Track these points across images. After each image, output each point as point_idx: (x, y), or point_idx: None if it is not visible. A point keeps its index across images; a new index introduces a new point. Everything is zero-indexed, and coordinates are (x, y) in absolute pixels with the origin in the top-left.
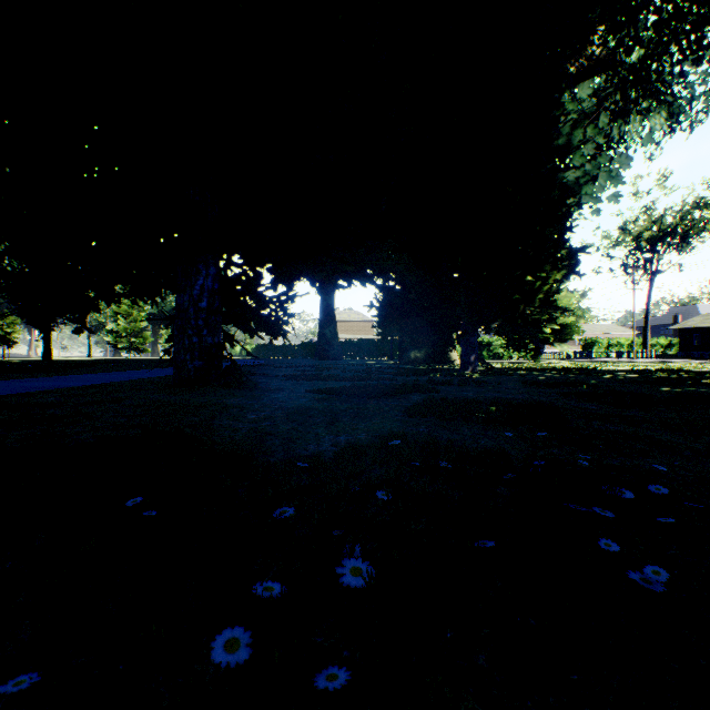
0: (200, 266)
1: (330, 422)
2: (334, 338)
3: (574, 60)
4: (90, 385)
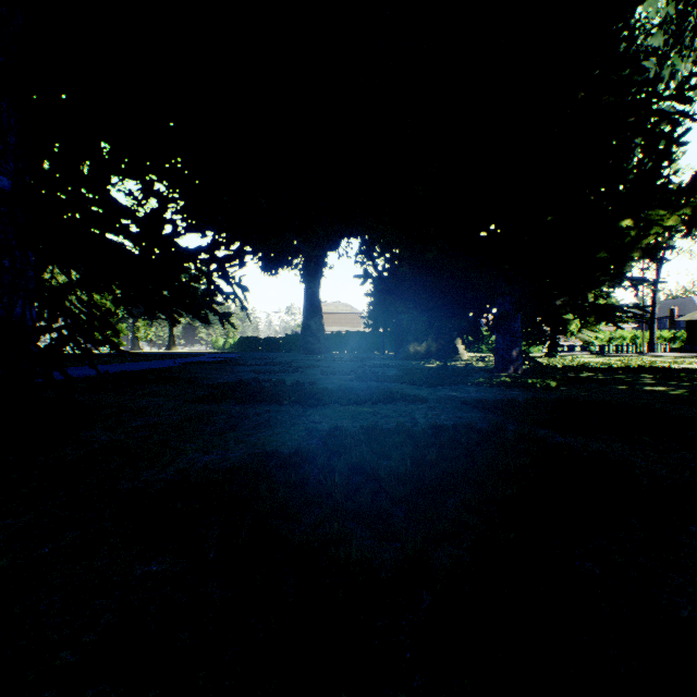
0: None
1: None
2: (320, 330)
3: None
4: None
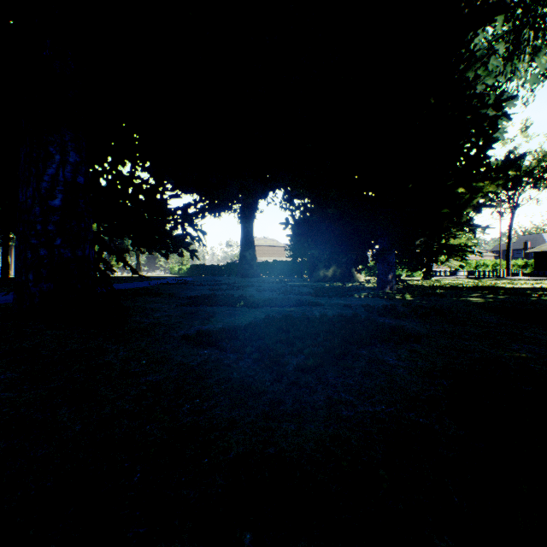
0: (51, 149)
1: None
2: (253, 260)
3: None
4: None
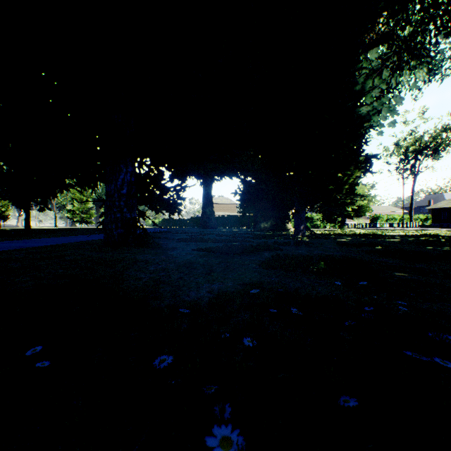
0: (121, 166)
1: (207, 272)
2: (212, 215)
3: (367, 34)
4: (48, 245)
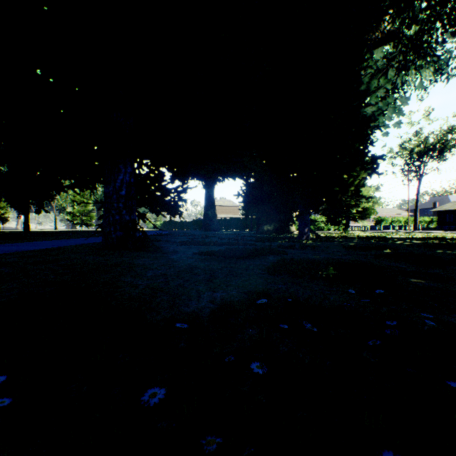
0: (120, 166)
1: (209, 279)
2: (214, 217)
3: (372, 33)
4: (44, 249)
